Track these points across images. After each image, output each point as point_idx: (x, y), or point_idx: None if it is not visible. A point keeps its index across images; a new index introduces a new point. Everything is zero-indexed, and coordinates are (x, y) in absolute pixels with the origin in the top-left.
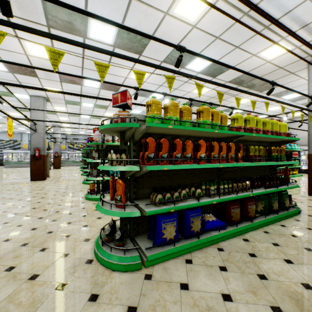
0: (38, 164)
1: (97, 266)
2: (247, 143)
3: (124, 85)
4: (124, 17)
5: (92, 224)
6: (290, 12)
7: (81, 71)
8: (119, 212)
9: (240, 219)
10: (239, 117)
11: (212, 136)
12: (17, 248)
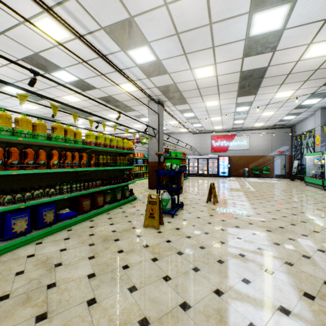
0: None
1: None
2: (102, 153)
3: None
4: None
5: None
6: (129, 68)
7: None
8: None
9: (91, 208)
10: (90, 134)
11: (68, 147)
12: None
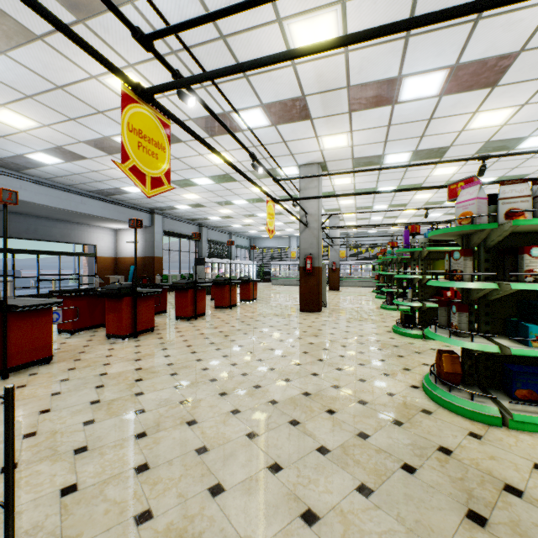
0: (310, 282)
1: None
2: None
3: None
4: None
5: None
6: None
7: (399, 53)
8: None
9: None
10: None
11: None
12: None
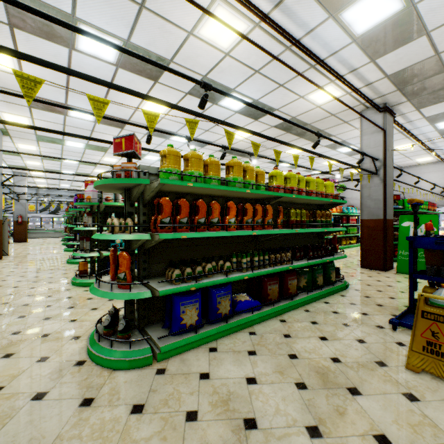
0: None
1: (91, 368)
2: (290, 205)
3: (131, 122)
4: (132, 30)
5: (83, 317)
6: (336, 53)
7: (64, 94)
8: (123, 293)
9: (279, 297)
10: (277, 174)
11: (246, 196)
12: None
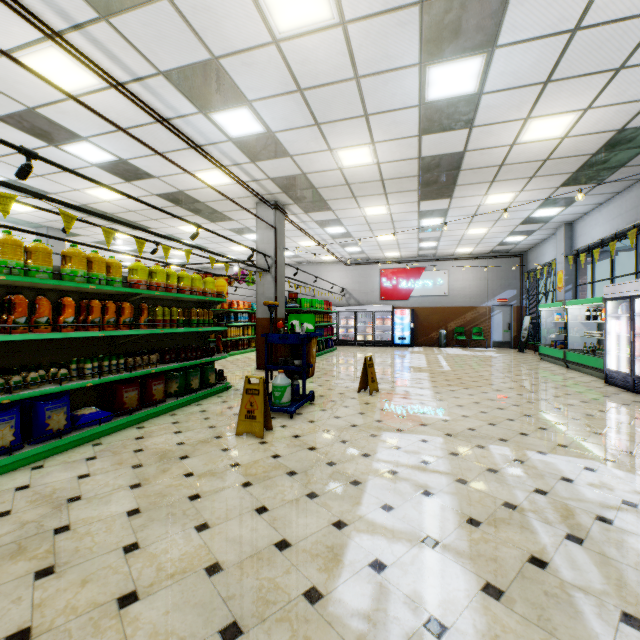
0: None
1: None
2: (162, 302)
3: None
4: None
5: None
6: (216, 144)
7: None
8: None
9: (140, 405)
10: (139, 267)
11: (94, 291)
12: None
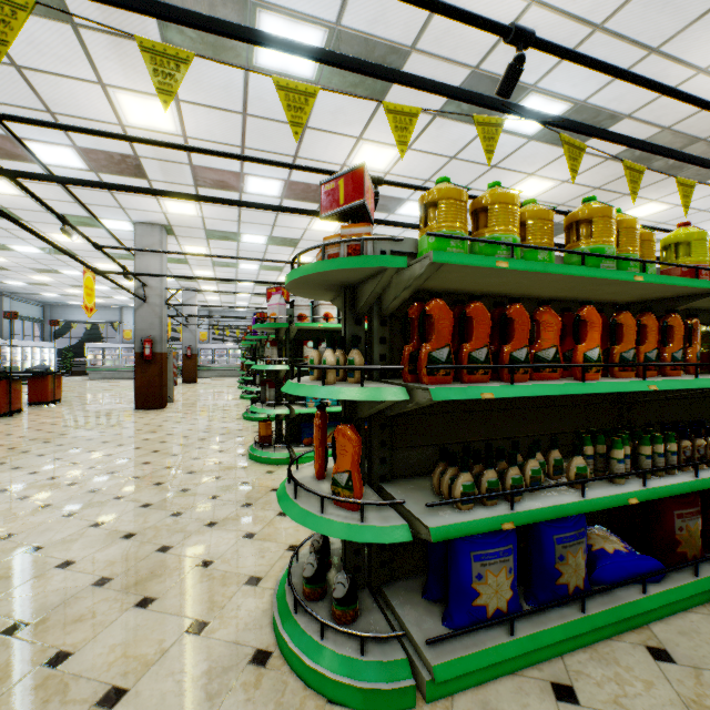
0: (150, 372)
1: (282, 680)
2: (701, 317)
3: None
4: None
5: (266, 531)
6: None
7: None
8: (347, 524)
9: (701, 548)
10: (694, 237)
11: (607, 296)
12: (84, 593)
